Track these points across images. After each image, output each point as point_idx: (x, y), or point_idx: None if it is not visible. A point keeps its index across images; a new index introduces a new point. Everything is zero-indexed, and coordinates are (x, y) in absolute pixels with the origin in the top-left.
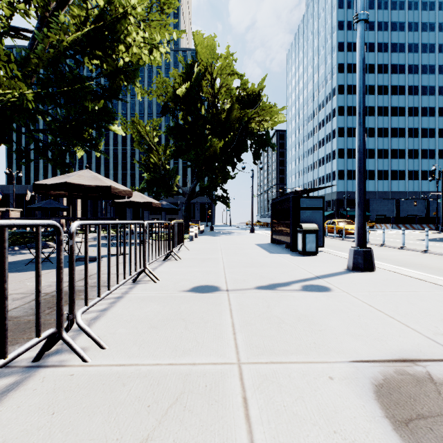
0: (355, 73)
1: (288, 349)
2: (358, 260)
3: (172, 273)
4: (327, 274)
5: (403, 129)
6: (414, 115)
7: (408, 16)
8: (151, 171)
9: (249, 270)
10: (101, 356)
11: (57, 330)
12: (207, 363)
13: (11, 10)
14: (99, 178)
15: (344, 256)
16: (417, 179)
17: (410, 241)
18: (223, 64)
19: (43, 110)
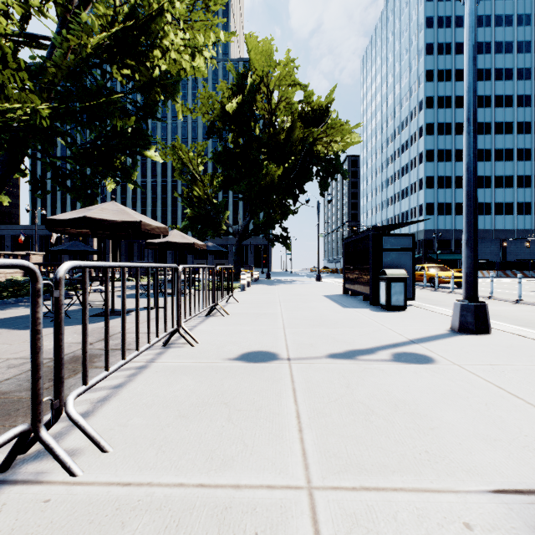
0: (448, 81)
1: (387, 463)
2: (468, 318)
3: (215, 333)
4: (424, 337)
5: (510, 150)
6: (525, 132)
7: (517, 6)
8: (195, 206)
9: (317, 330)
10: (98, 466)
11: (32, 426)
12: (258, 485)
13: (23, 8)
14: (127, 212)
15: (443, 312)
16: (529, 214)
17: (525, 292)
18: (283, 72)
19: (63, 130)
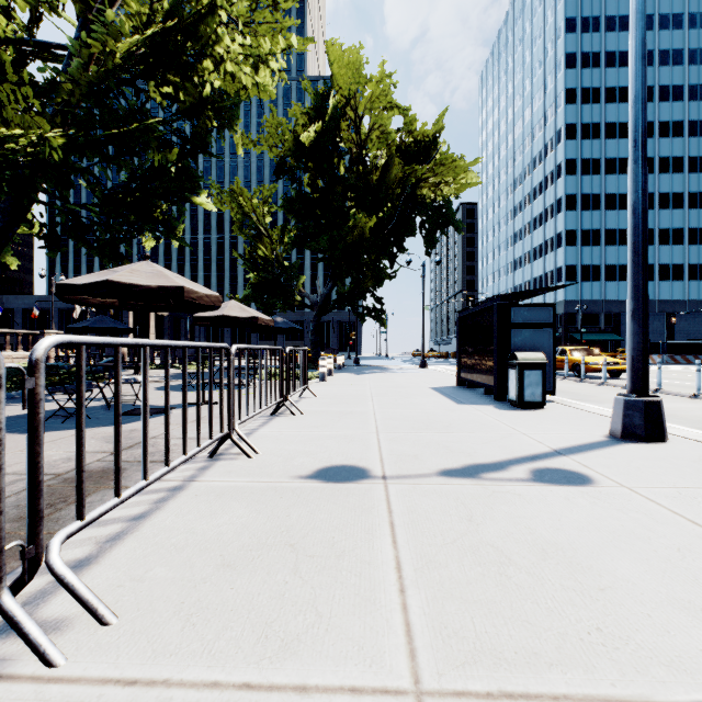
0: (596, 104)
1: (539, 649)
2: (634, 420)
3: (282, 440)
4: (574, 446)
5: (680, 194)
6: (699, 170)
7: (688, 3)
8: (260, 269)
9: (423, 435)
10: (91, 650)
11: None
12: (337, 686)
13: (27, 3)
14: (165, 275)
15: (596, 410)
16: None
17: None
18: (376, 90)
19: (82, 167)
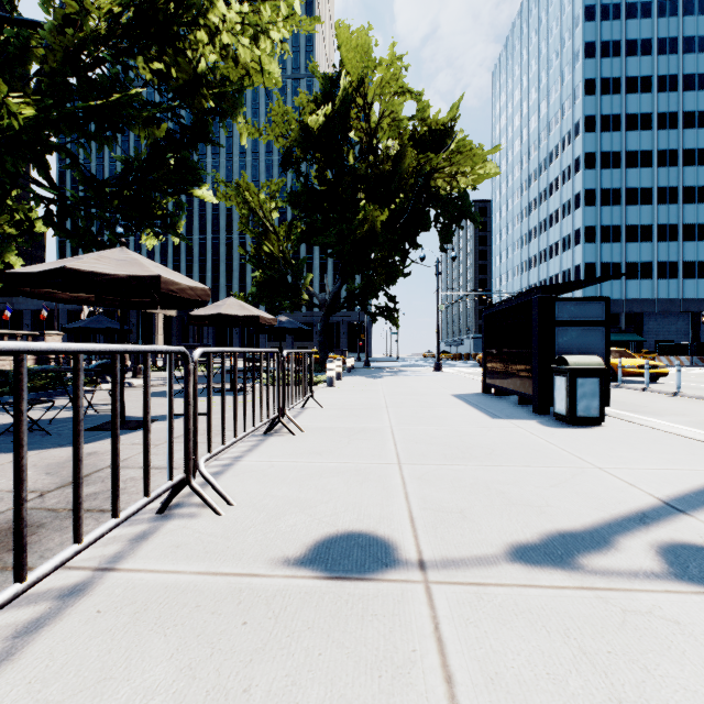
0: (616, 94)
1: None
2: None
3: (271, 477)
4: (686, 493)
5: None
6: None
7: None
8: (266, 267)
9: (463, 470)
10: None
11: None
12: None
13: None
14: (139, 263)
15: (671, 429)
16: None
17: None
18: (388, 74)
19: (58, 146)
